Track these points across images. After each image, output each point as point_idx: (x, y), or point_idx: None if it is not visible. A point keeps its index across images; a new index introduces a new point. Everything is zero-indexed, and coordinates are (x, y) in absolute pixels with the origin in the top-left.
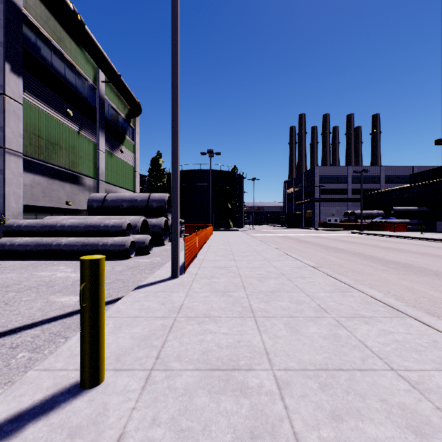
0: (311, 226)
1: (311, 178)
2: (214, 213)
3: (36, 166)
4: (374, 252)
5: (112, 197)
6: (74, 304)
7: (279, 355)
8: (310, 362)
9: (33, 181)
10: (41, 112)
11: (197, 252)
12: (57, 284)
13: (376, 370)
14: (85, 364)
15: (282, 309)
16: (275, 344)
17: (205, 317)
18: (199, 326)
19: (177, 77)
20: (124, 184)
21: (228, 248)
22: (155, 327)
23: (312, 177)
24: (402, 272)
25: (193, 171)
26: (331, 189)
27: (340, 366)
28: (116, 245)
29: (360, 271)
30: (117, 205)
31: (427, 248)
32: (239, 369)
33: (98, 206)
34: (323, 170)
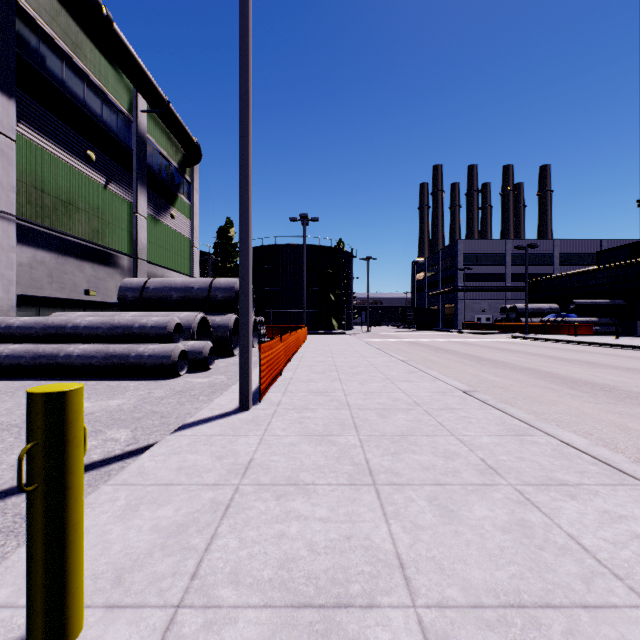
0: (451, 327)
1: (451, 257)
2: (310, 308)
3: (38, 235)
4: (552, 367)
5: (156, 283)
6: None
7: (425, 569)
8: (486, 586)
9: (33, 259)
10: (45, 155)
11: (283, 367)
12: None
13: (618, 607)
14: (36, 607)
15: (422, 469)
16: (415, 545)
17: (289, 484)
18: (278, 503)
19: (247, 88)
20: (176, 264)
21: (331, 361)
22: (200, 506)
23: (453, 255)
24: (603, 399)
25: (278, 247)
26: (481, 273)
27: (545, 597)
28: (157, 356)
29: (536, 398)
30: (162, 296)
31: (631, 360)
32: (351, 606)
33: (134, 297)
34: (470, 245)
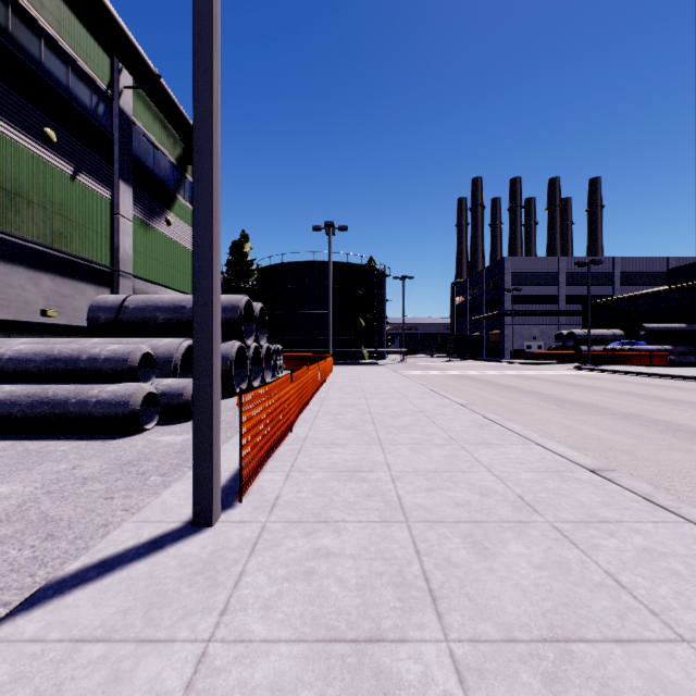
0: (497, 356)
1: (497, 277)
2: (336, 334)
3: None
4: (662, 412)
5: (138, 301)
6: None
7: None
8: None
9: None
10: None
11: (296, 416)
12: None
13: None
14: None
15: None
16: None
17: None
18: None
19: None
20: (174, 281)
21: (364, 406)
22: None
23: (500, 275)
24: None
25: (300, 264)
26: (531, 295)
27: None
28: (108, 403)
29: None
30: (145, 317)
31: None
32: None
33: (109, 318)
34: (518, 263)
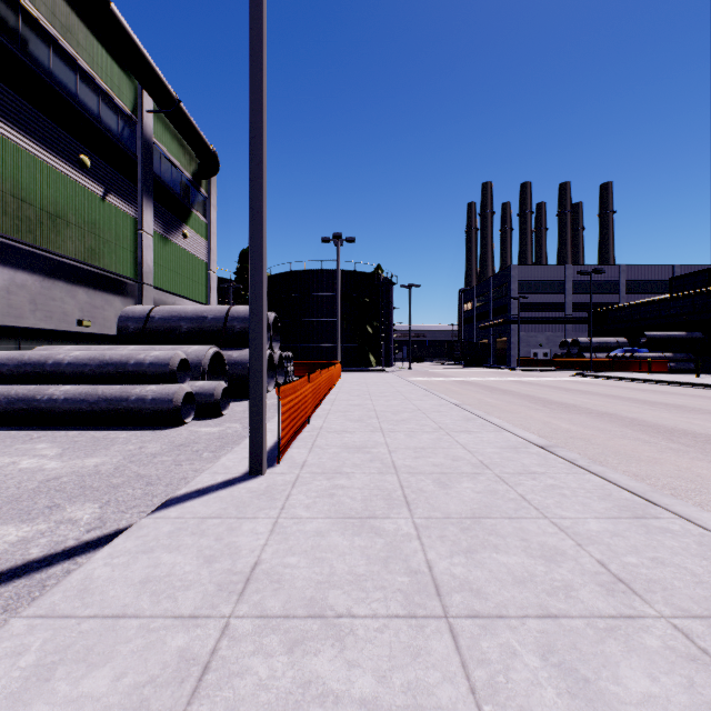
0: (504, 363)
1: (504, 285)
2: (344, 342)
3: (17, 254)
4: (635, 411)
5: (163, 312)
6: (2, 554)
7: None
8: None
9: (11, 282)
10: (27, 157)
11: (311, 413)
12: (2, 490)
13: None
14: None
15: (516, 583)
16: None
17: (311, 616)
18: (291, 661)
19: (261, 46)
20: (190, 291)
21: (369, 405)
22: (157, 669)
23: (506, 282)
24: None
25: (309, 273)
26: (537, 303)
27: None
28: (156, 400)
29: (630, 454)
30: (170, 327)
31: None
32: None
33: (137, 328)
34: (525, 271)
